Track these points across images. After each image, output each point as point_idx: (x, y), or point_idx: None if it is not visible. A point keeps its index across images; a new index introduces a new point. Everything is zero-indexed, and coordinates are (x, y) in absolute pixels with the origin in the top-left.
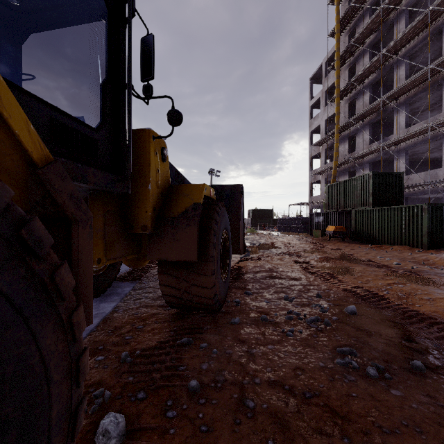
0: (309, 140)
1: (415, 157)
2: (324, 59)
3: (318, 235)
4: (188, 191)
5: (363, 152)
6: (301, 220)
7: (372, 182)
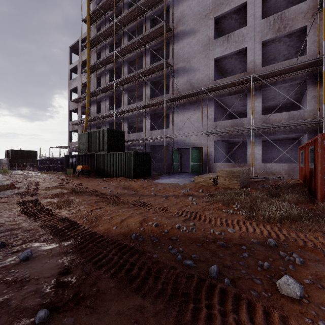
0: (69, 96)
1: (134, 124)
2: (80, 37)
3: (71, 173)
4: None
5: (104, 114)
6: (59, 160)
7: (107, 135)
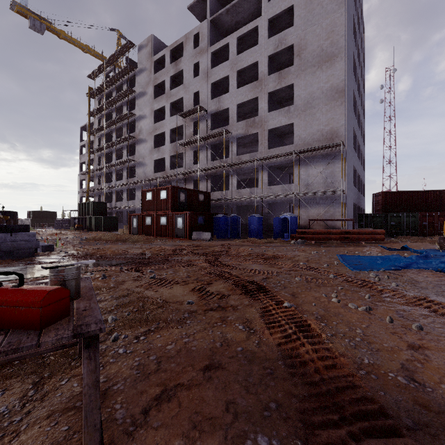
0: (80, 168)
1: None
2: (88, 122)
3: (73, 229)
4: (5, 217)
5: (99, 188)
6: (68, 221)
7: (93, 205)
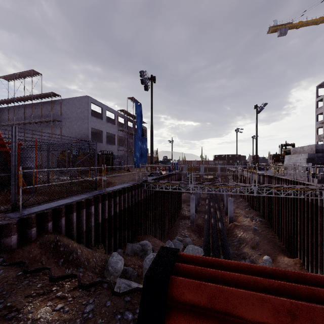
0: (316, 119)
1: None
2: None
3: None
4: None
5: None
6: None
7: None
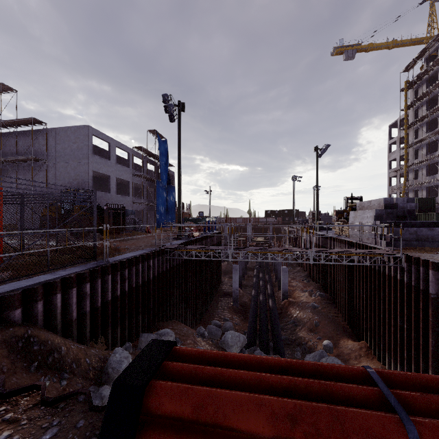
0: (388, 166)
1: None
2: (399, 118)
3: None
4: None
5: (420, 182)
6: None
7: (418, 202)
